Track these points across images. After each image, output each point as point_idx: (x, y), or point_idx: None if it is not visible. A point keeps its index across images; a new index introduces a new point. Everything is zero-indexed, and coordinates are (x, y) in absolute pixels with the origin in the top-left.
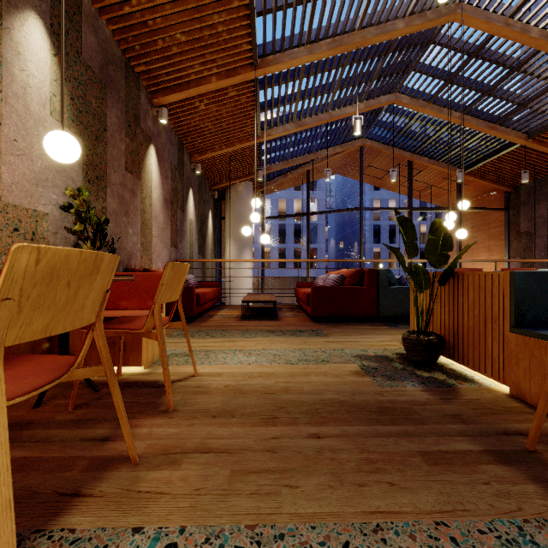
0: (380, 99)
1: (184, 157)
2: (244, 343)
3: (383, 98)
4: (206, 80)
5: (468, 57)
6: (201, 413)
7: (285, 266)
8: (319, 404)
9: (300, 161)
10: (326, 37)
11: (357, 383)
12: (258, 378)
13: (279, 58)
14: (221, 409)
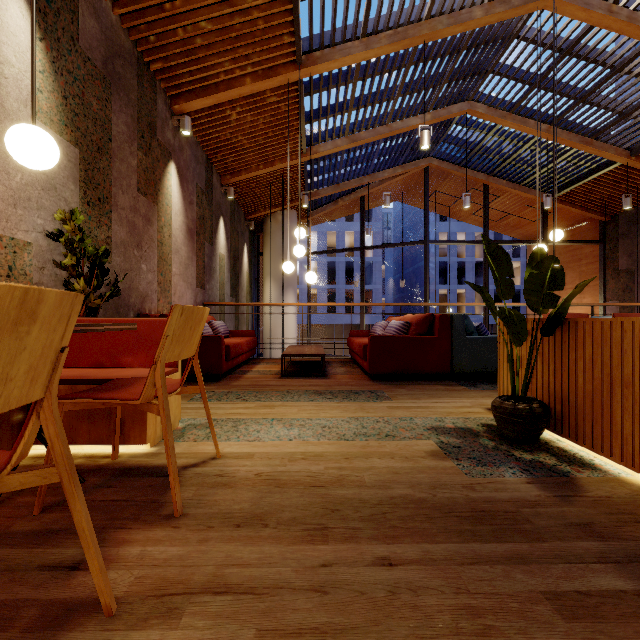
0: (451, 109)
1: (213, 178)
2: (284, 410)
3: (454, 107)
4: (239, 81)
5: (560, 55)
6: (220, 519)
7: (335, 311)
8: (387, 505)
9: (353, 185)
10: (387, 28)
11: (436, 469)
12: (301, 462)
13: (328, 55)
14: (248, 513)
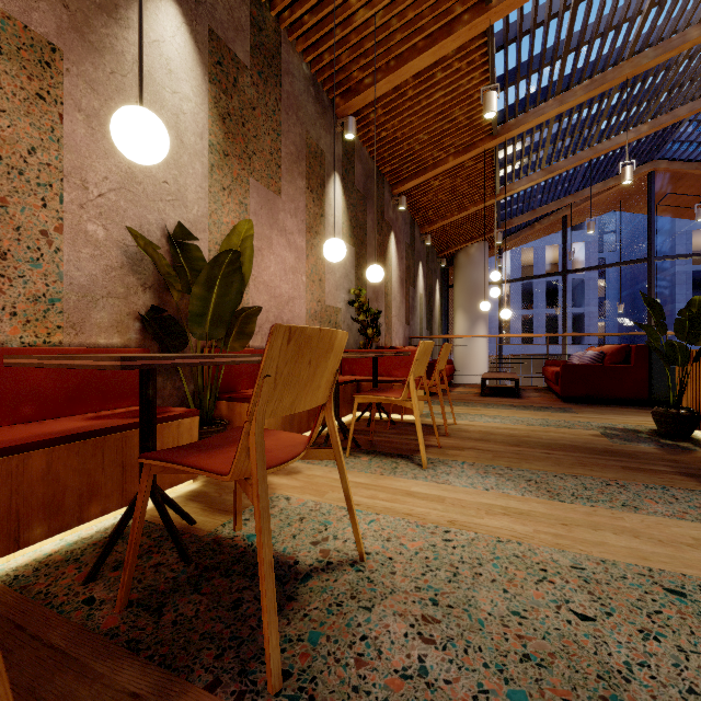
0: (676, 112)
1: (415, 231)
2: (488, 412)
3: (681, 109)
4: (443, 161)
5: None
6: (467, 438)
7: (532, 340)
8: (553, 444)
9: (551, 208)
10: (582, 81)
11: (592, 439)
12: (504, 430)
13: (522, 120)
14: (480, 438)
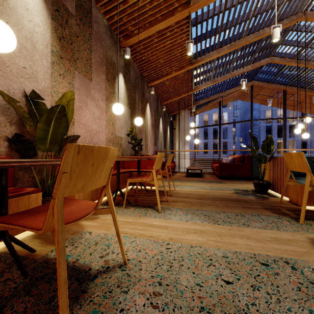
0: (261, 62)
1: (158, 104)
2: (189, 184)
3: (262, 60)
4: (170, 73)
5: None
6: (179, 196)
7: (207, 152)
8: (215, 198)
9: (215, 97)
10: (226, 44)
11: (230, 195)
12: (195, 192)
13: (203, 58)
14: (185, 196)
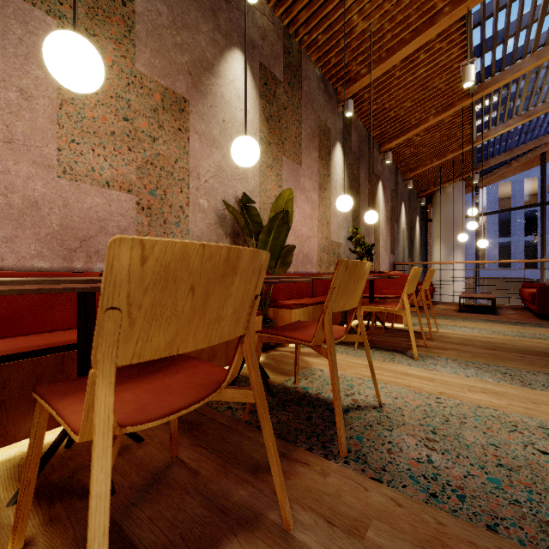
0: None
1: (398, 178)
2: (466, 324)
3: None
4: (424, 120)
5: None
6: (449, 342)
7: (509, 265)
8: (527, 350)
9: (529, 147)
10: None
11: None
12: (481, 338)
13: (499, 77)
14: (460, 343)
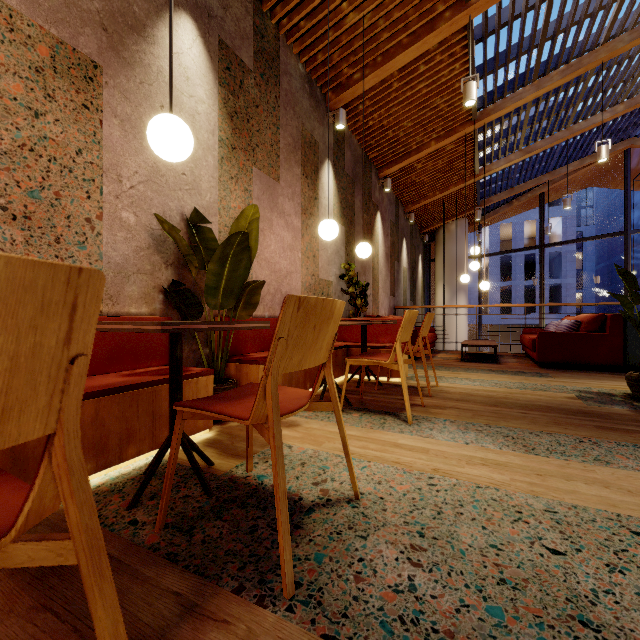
0: None
1: (399, 210)
2: (468, 375)
3: None
4: (425, 145)
5: None
6: (448, 399)
7: (510, 310)
8: (530, 405)
9: (529, 186)
10: (558, 66)
11: (567, 401)
12: (483, 392)
13: (500, 105)
14: (460, 399)
